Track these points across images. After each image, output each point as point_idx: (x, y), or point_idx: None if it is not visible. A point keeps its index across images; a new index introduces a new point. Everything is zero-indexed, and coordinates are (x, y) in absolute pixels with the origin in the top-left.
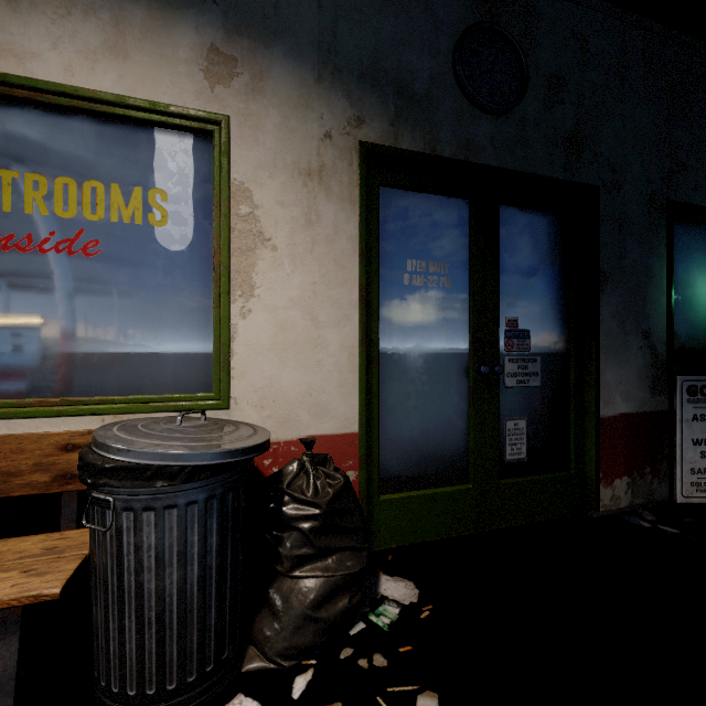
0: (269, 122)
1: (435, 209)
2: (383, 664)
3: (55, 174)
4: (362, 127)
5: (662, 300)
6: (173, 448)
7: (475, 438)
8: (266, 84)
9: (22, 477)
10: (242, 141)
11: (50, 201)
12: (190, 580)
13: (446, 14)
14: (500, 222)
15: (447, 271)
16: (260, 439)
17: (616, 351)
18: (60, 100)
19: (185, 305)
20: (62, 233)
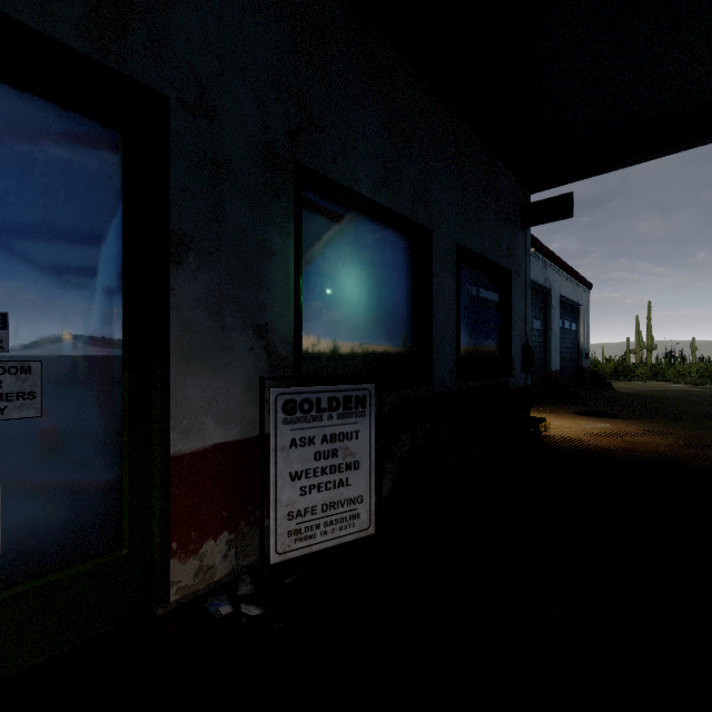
0: None
1: None
2: None
3: None
4: None
5: (287, 288)
6: None
7: None
8: None
9: None
10: None
11: None
12: None
13: None
14: None
15: None
16: None
17: (206, 353)
18: None
19: None
20: None
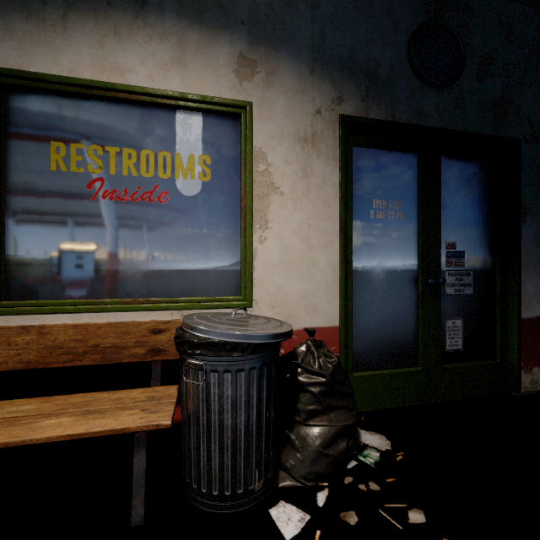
0: (278, 105)
1: (393, 161)
2: (377, 489)
3: (141, 148)
4: (342, 104)
5: None
6: (243, 331)
7: (423, 332)
8: (276, 78)
9: (129, 350)
10: (260, 119)
11: (138, 166)
12: (251, 421)
13: (402, 16)
14: (441, 169)
15: (402, 208)
16: (289, 327)
17: (534, 267)
18: (145, 99)
19: (222, 235)
20: (145, 187)
